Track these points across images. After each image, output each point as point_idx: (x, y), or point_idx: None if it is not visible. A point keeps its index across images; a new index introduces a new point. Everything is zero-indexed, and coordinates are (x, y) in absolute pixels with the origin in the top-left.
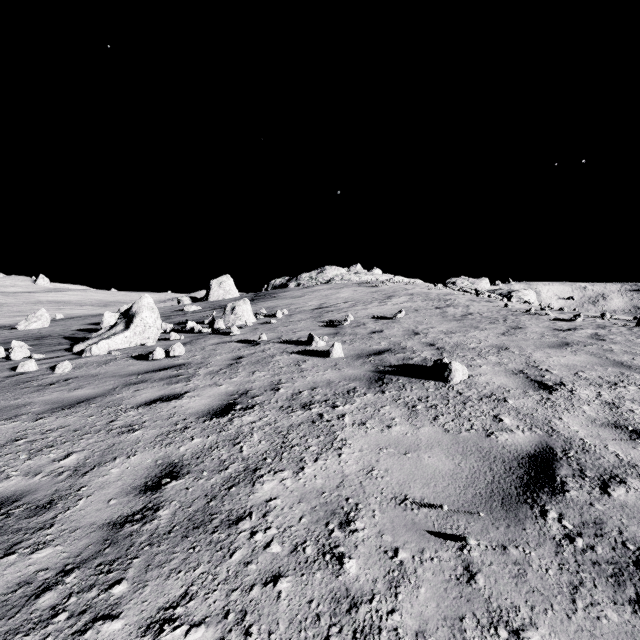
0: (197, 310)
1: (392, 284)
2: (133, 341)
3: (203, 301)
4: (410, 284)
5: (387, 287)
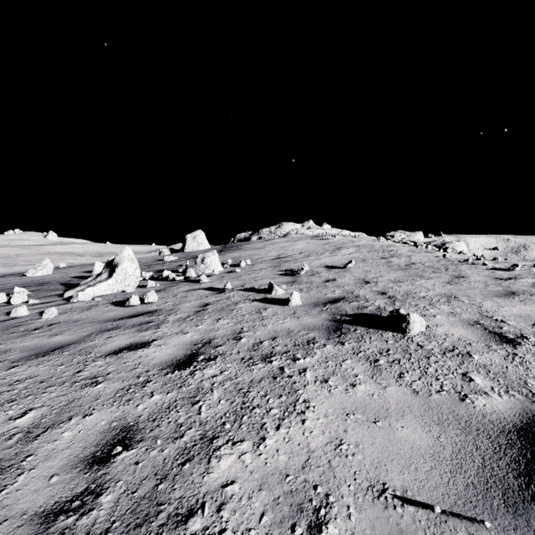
0: (174, 260)
1: (340, 237)
2: (115, 288)
3: (180, 252)
4: (356, 237)
5: (336, 240)
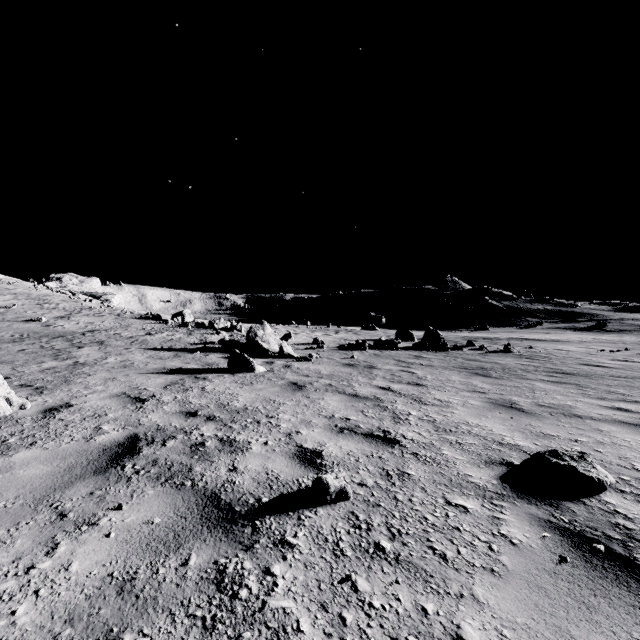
0: None
1: None
2: None
3: None
4: (10, 284)
5: None
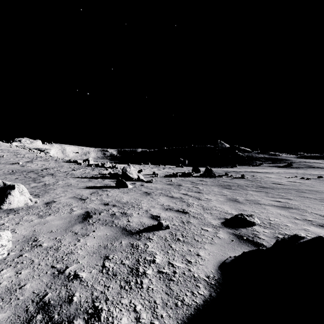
0: None
1: None
2: None
3: None
4: None
5: None
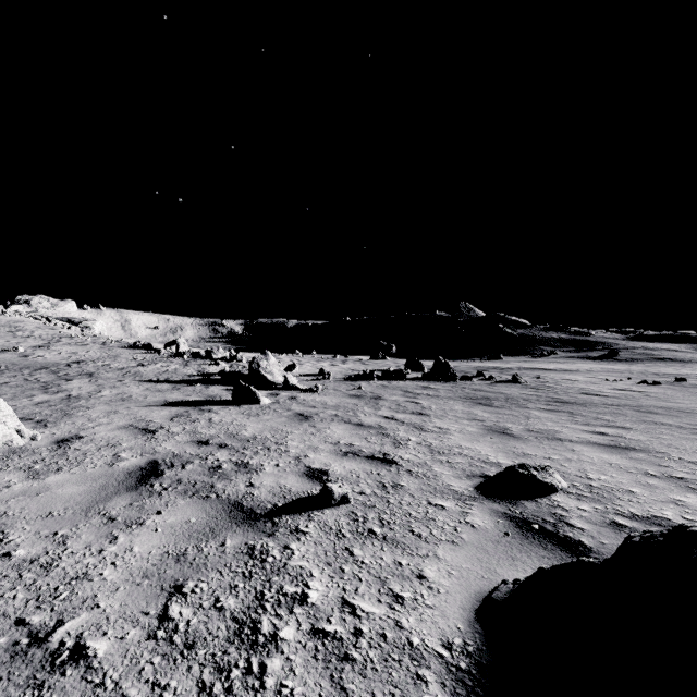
0: None
1: None
2: None
3: None
4: None
5: None
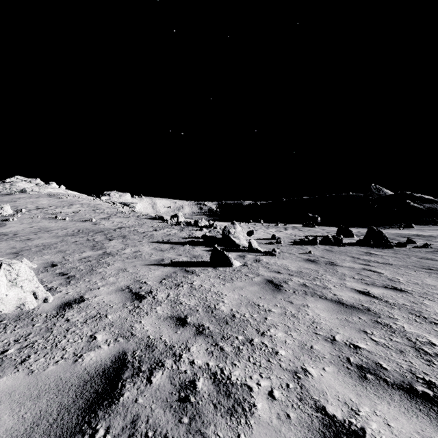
0: None
1: (70, 197)
2: None
3: None
4: (80, 198)
5: (68, 199)
